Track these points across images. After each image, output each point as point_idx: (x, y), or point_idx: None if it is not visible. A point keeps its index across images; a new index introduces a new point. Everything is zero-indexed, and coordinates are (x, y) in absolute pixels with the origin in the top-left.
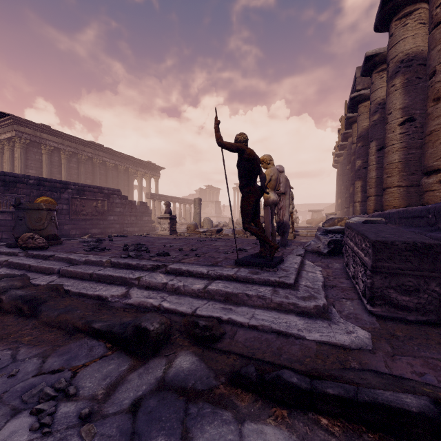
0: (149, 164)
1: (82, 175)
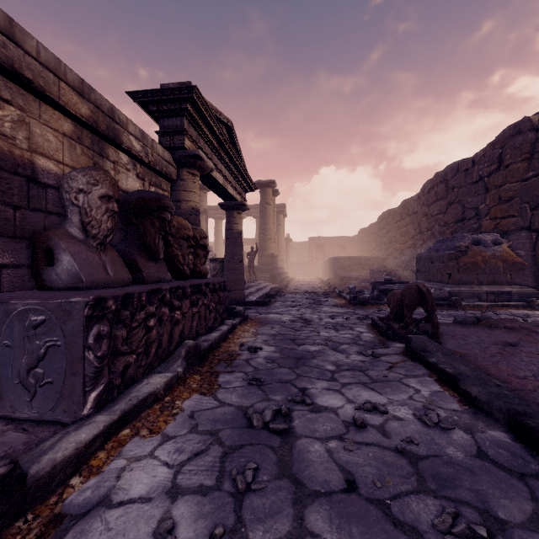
0: None
1: None
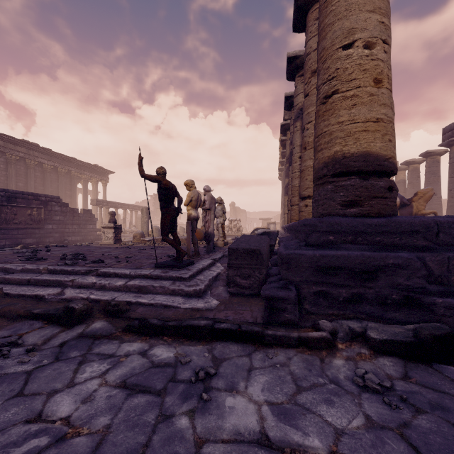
0: (96, 167)
1: (12, 177)
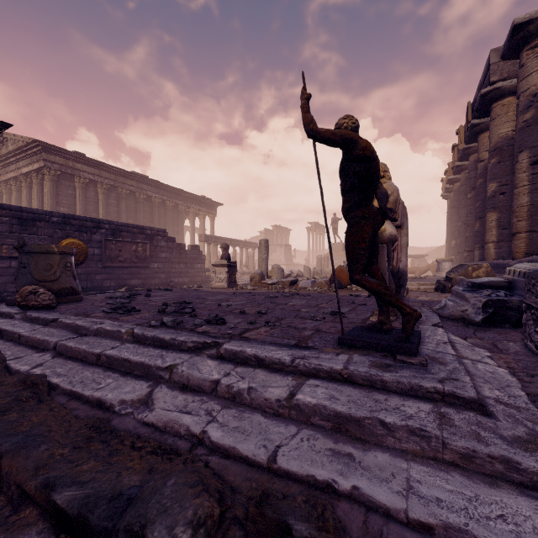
0: (204, 199)
1: (122, 213)
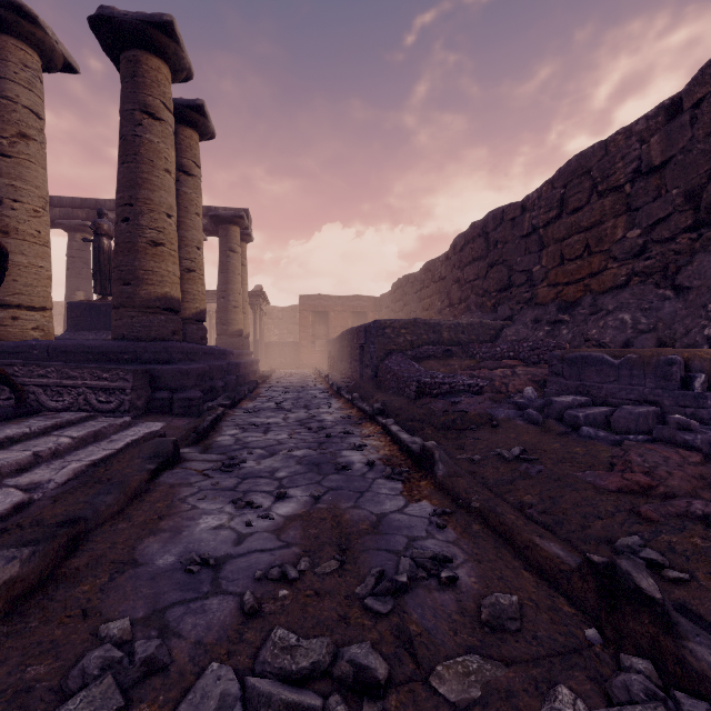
0: None
1: None
